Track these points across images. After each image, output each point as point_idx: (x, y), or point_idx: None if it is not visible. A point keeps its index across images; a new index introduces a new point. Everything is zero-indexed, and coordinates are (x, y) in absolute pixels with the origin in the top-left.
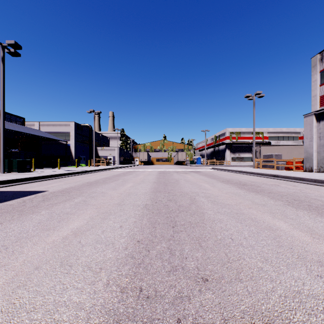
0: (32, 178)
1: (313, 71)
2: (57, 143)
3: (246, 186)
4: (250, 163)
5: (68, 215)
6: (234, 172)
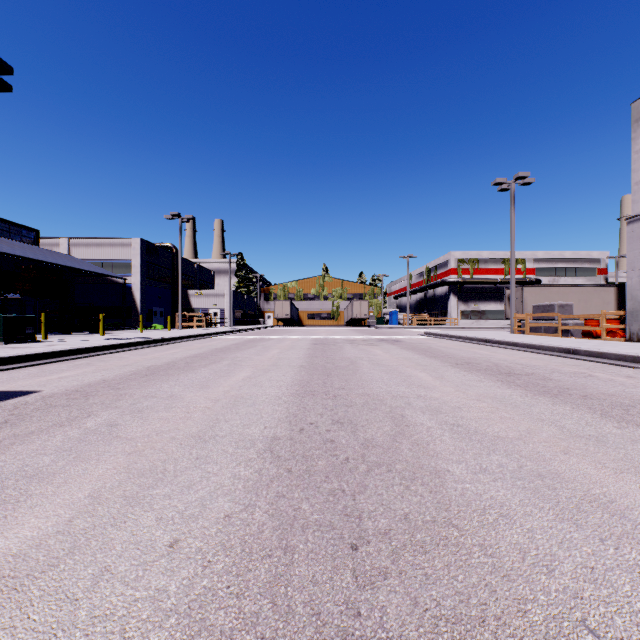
0: (25, 358)
1: (635, 129)
2: (106, 281)
3: (516, 376)
4: (499, 323)
5: (31, 483)
6: (473, 343)
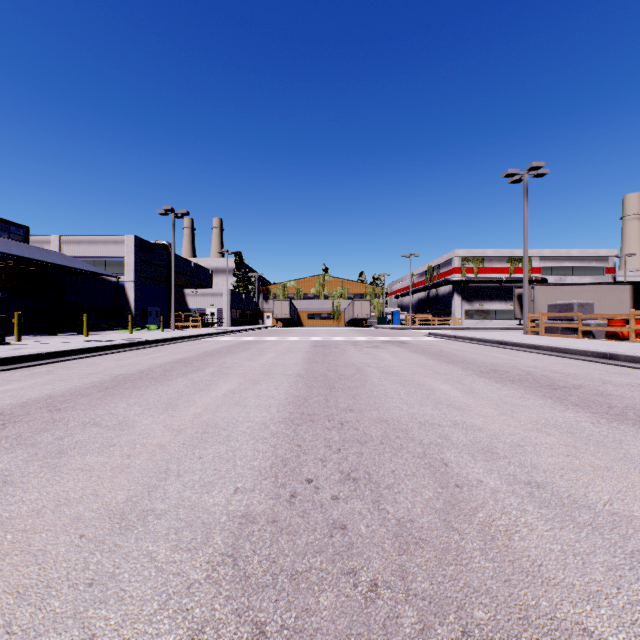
0: None
1: None
2: (98, 279)
3: (564, 390)
4: (504, 323)
5: None
6: (486, 345)
